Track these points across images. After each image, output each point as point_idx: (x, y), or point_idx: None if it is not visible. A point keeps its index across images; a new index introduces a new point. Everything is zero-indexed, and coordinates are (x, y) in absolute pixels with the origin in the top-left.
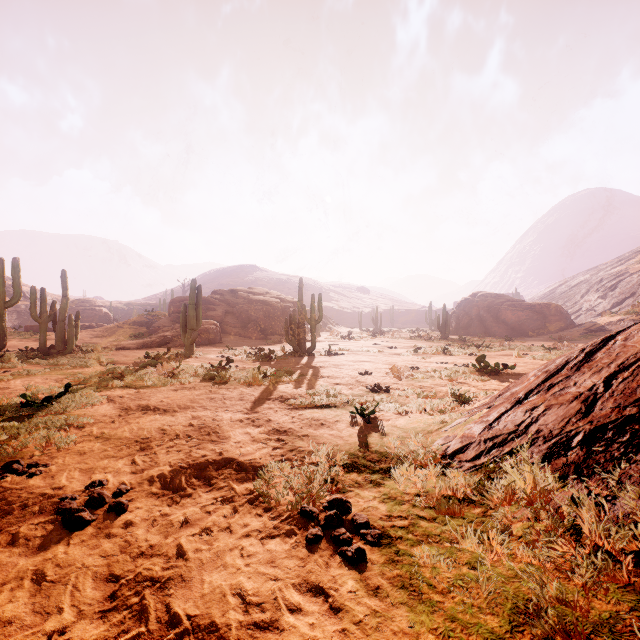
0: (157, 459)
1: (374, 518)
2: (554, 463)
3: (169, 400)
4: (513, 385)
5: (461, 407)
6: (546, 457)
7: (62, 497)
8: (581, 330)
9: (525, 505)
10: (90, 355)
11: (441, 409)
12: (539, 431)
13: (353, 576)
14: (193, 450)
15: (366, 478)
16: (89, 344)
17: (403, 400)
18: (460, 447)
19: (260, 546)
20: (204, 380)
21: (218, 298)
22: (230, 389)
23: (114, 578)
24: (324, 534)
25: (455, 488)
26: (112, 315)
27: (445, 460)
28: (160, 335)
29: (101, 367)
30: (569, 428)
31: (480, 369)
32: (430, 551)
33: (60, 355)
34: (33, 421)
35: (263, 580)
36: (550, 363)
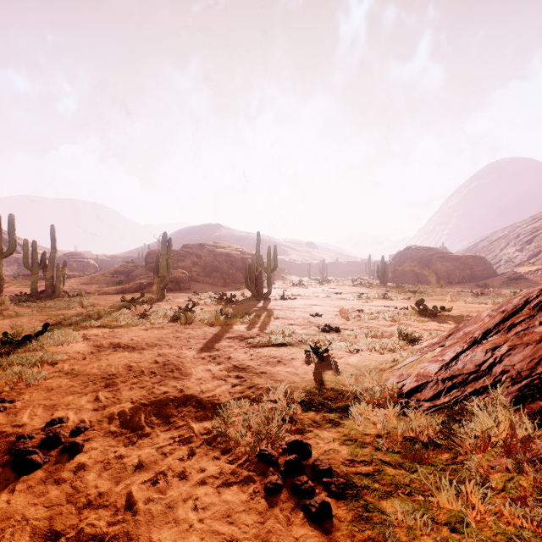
0: (120, 396)
1: (336, 463)
2: (529, 407)
3: (139, 338)
4: (463, 325)
5: (409, 346)
6: (518, 400)
7: (19, 436)
8: (503, 278)
9: (506, 455)
10: (75, 299)
11: (390, 348)
12: (505, 372)
13: (319, 539)
14: (155, 387)
15: (324, 417)
16: (76, 290)
17: (353, 339)
18: (416, 386)
19: (216, 496)
20: (172, 321)
21: (187, 251)
22: (195, 329)
23: (54, 535)
24: (284, 482)
25: (418, 430)
26: (98, 266)
27: (402, 399)
28: (137, 282)
29: (82, 309)
30: (541, 369)
31: (419, 311)
32: (402, 506)
33: (49, 299)
34: (10, 358)
35: (217, 541)
36: (505, 303)
